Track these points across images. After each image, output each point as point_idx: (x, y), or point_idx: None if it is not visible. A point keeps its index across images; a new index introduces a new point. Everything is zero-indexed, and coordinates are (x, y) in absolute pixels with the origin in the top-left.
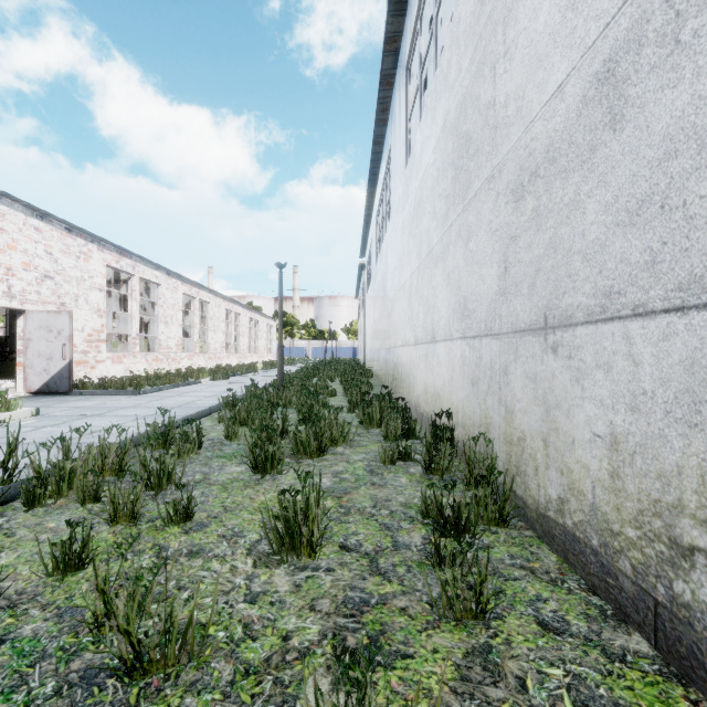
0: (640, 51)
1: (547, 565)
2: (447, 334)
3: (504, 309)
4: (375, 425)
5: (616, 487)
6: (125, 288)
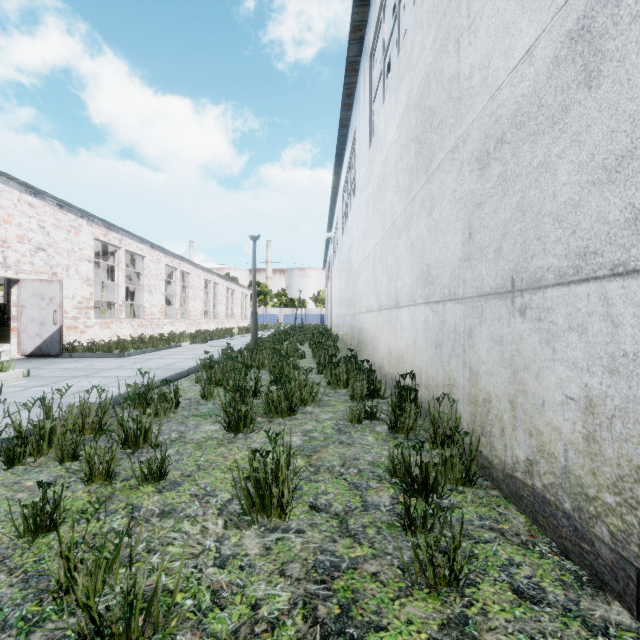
0: (619, 2)
1: (516, 526)
2: (411, 299)
3: (468, 274)
4: (341, 386)
5: (592, 451)
6: (113, 260)
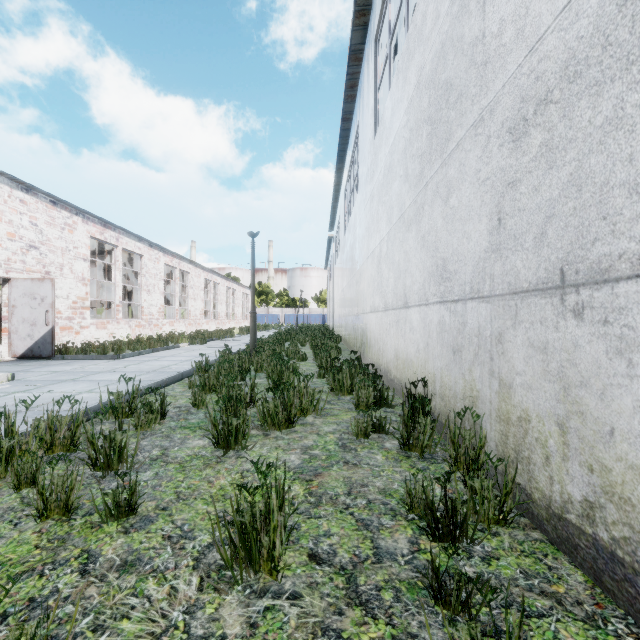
0: None
1: (574, 589)
2: (422, 298)
3: (497, 268)
4: (345, 392)
5: None
6: (110, 259)
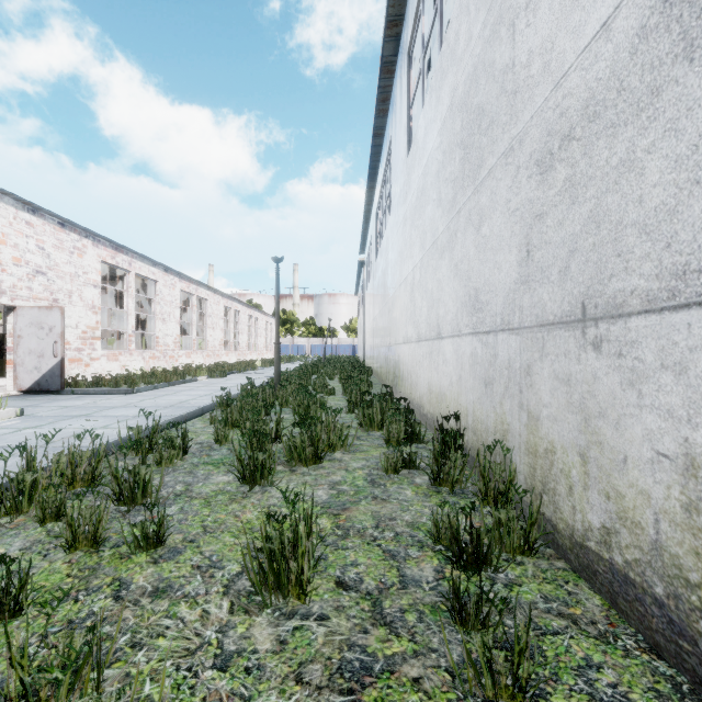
0: None
1: (591, 611)
2: (455, 329)
3: (526, 300)
4: (375, 427)
5: (695, 525)
6: (122, 285)
